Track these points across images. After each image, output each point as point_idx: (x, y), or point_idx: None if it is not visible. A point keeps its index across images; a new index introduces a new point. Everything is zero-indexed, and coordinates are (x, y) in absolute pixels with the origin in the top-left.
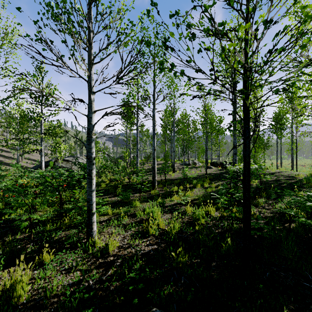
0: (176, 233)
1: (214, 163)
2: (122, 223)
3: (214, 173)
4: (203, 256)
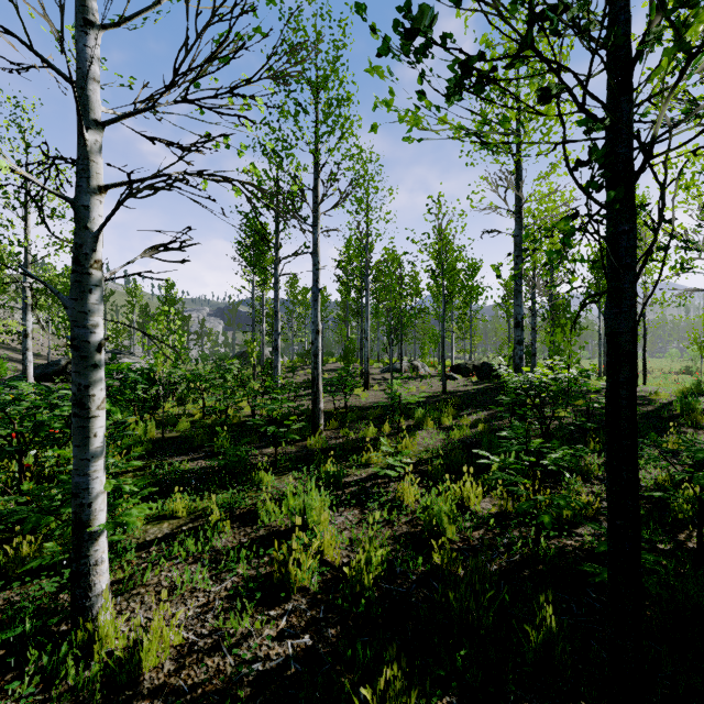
0: (374, 581)
1: (461, 366)
2: (210, 545)
3: (462, 391)
4: (467, 675)
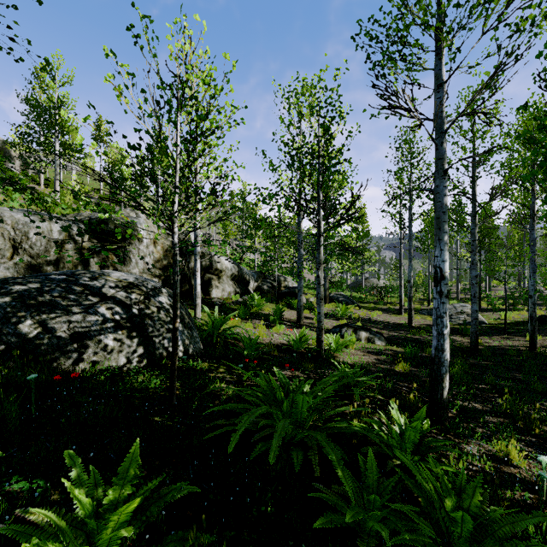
0: None
1: None
2: None
3: None
4: None
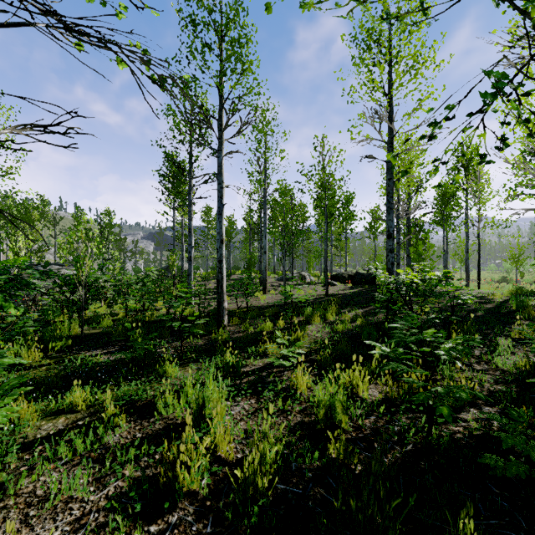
0: (268, 481)
1: (339, 275)
2: (101, 442)
3: (341, 294)
4: None
